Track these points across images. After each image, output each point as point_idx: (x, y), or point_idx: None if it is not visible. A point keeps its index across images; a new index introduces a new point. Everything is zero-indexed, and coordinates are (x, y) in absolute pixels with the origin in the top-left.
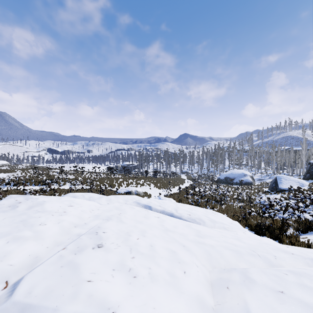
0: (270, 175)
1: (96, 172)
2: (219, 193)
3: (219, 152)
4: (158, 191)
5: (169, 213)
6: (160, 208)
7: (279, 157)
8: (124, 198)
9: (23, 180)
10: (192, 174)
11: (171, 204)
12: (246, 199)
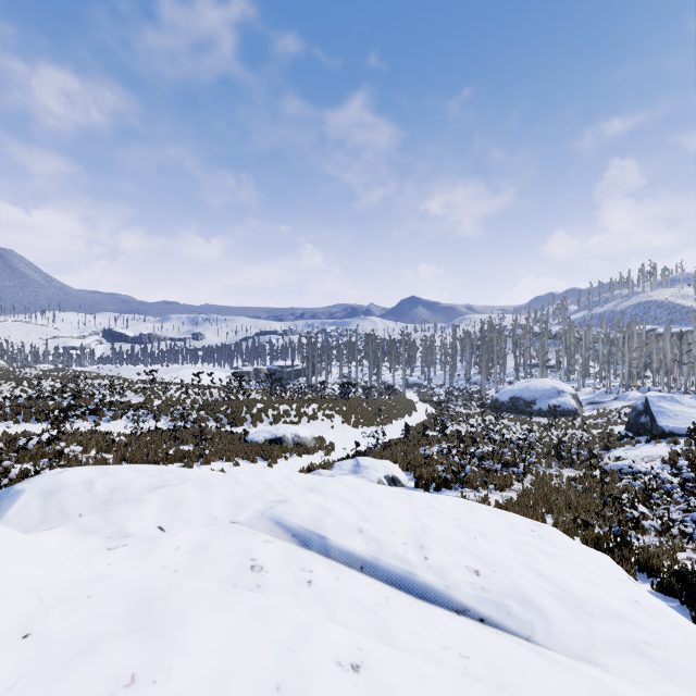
0: (615, 393)
1: (198, 386)
2: (511, 443)
3: (495, 339)
4: (353, 435)
5: (398, 574)
6: (360, 546)
7: (636, 350)
8: (236, 492)
9: (7, 408)
10: (432, 390)
11: (398, 511)
12: (578, 456)
